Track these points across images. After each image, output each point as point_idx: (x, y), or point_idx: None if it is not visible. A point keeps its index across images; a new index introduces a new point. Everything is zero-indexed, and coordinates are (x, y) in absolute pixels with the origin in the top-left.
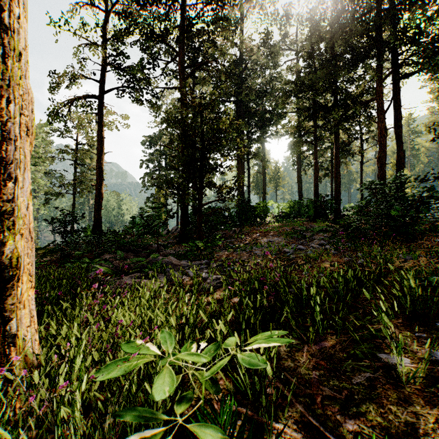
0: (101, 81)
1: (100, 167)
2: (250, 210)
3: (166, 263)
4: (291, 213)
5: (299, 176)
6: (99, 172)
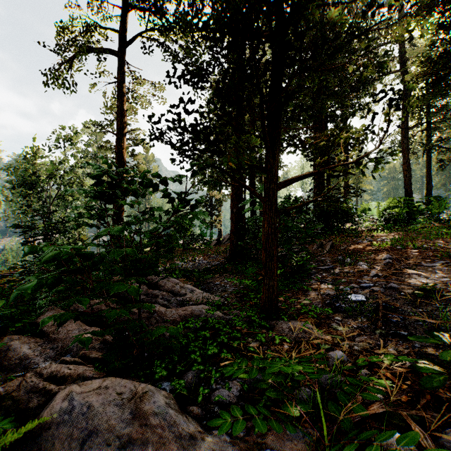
0: (123, 32)
1: (120, 151)
2: (337, 211)
3: (112, 450)
4: (401, 216)
5: (407, 162)
6: (118, 159)
